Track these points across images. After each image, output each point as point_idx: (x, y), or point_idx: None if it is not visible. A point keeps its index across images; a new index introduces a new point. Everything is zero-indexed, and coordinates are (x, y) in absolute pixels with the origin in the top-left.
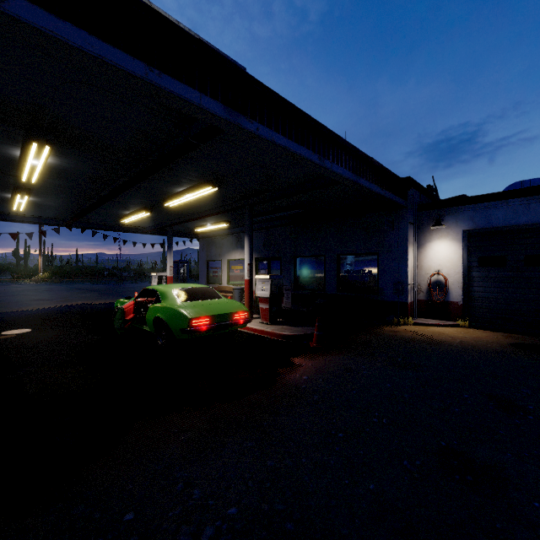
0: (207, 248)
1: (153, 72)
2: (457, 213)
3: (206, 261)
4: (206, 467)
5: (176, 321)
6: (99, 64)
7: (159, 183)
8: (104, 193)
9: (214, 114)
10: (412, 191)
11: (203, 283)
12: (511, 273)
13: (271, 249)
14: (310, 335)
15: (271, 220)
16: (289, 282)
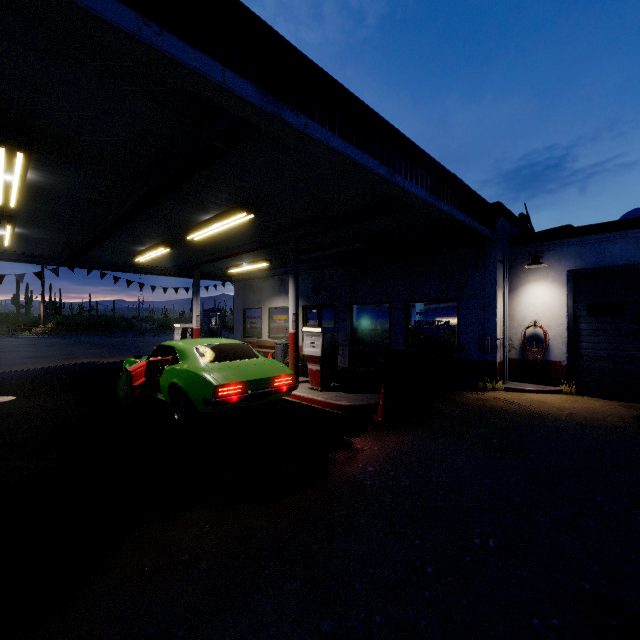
0: (243, 293)
1: (149, 28)
2: (560, 248)
3: (242, 309)
4: (225, 633)
5: (198, 390)
6: (63, 7)
7: (179, 208)
8: (108, 222)
9: (244, 99)
10: (501, 220)
11: (239, 336)
12: (632, 325)
13: (322, 294)
14: (374, 405)
15: (322, 259)
16: (345, 335)
